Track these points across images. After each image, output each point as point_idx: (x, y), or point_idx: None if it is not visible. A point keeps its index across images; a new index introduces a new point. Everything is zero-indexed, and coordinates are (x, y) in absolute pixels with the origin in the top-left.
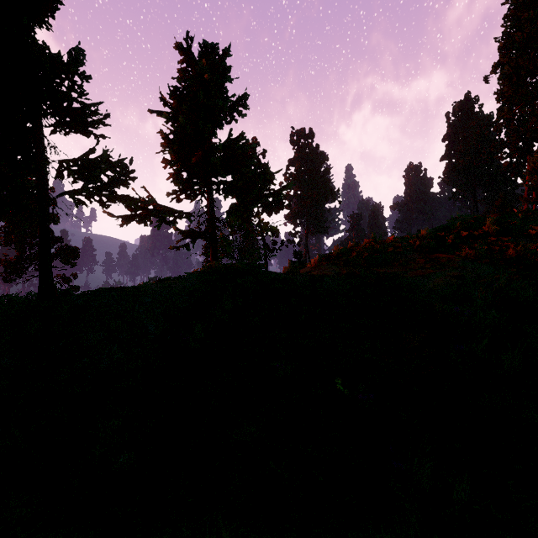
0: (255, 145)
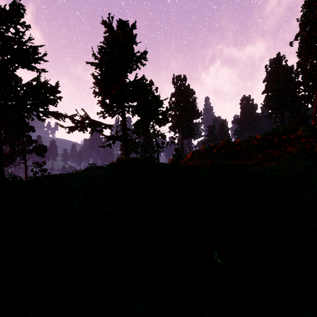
0: (151, 83)
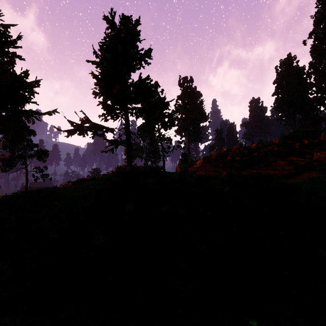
0: (156, 84)
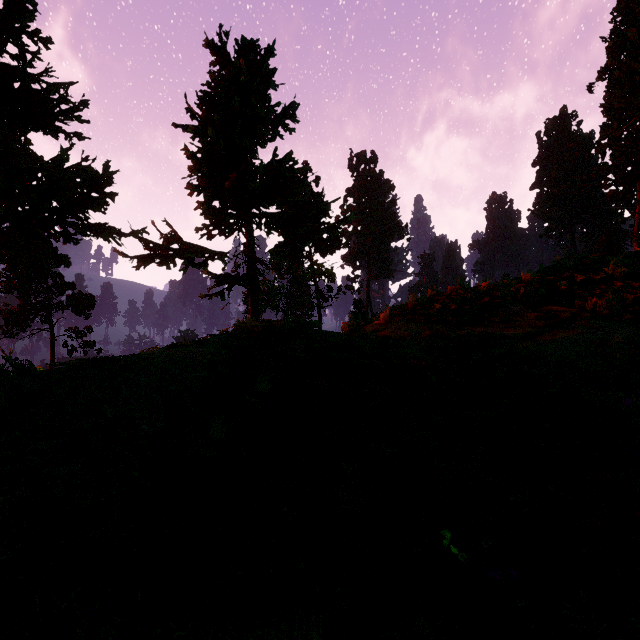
0: (305, 168)
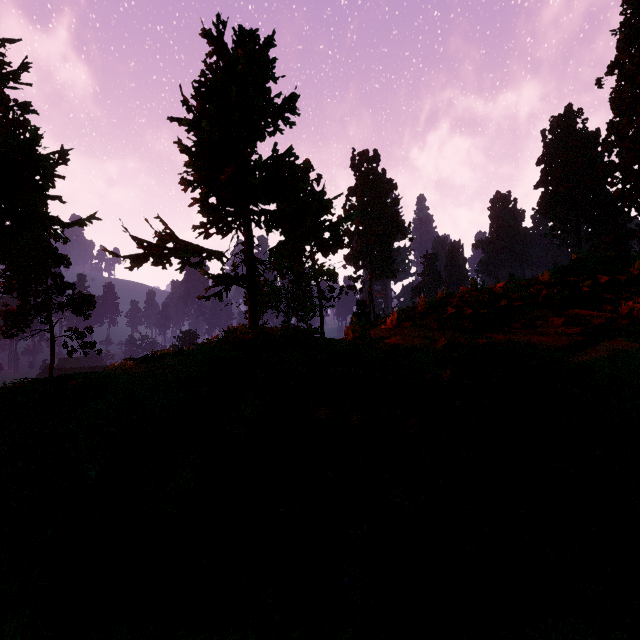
0: (306, 164)
